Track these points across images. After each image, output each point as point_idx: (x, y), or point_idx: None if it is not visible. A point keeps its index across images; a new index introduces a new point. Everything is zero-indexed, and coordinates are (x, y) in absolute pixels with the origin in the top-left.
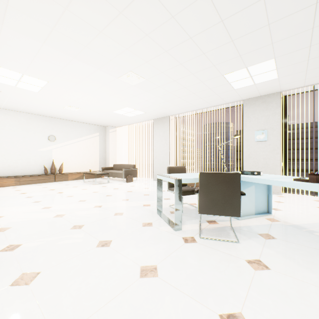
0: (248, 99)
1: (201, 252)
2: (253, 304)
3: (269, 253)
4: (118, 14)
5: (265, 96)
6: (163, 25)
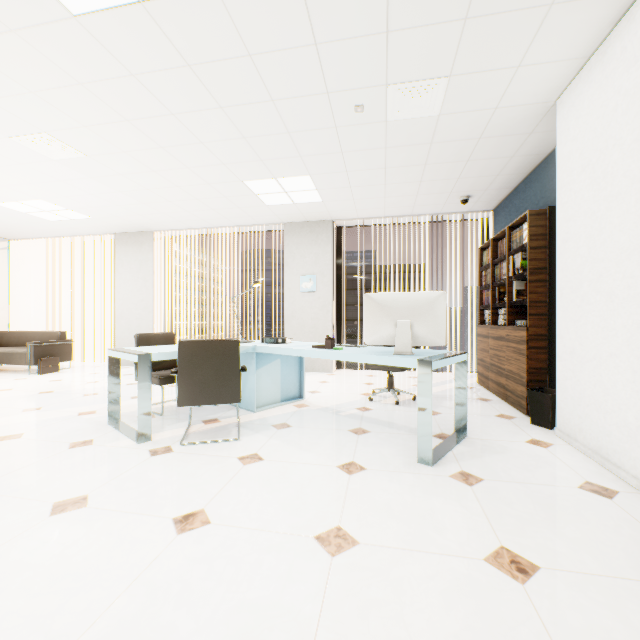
0: (292, 223)
1: (175, 462)
2: (224, 497)
3: (274, 444)
4: (6, 30)
5: (314, 224)
6: (115, 80)
